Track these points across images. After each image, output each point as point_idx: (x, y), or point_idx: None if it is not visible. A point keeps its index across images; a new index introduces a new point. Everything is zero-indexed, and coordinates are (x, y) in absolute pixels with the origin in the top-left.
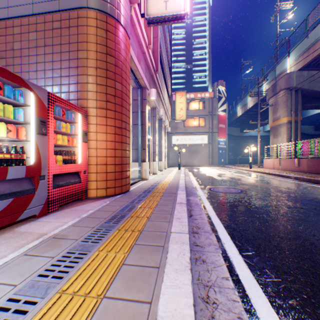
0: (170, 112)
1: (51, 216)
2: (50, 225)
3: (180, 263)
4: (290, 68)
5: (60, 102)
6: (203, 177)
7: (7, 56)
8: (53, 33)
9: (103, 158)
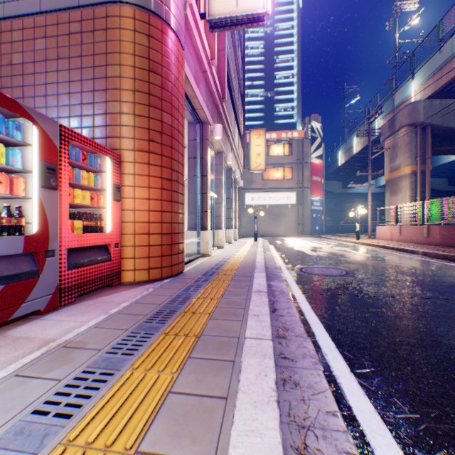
0: (242, 159)
1: (64, 311)
2: (61, 326)
3: (261, 391)
4: (415, 96)
5: (79, 140)
6: (290, 252)
7: (3, 74)
8: (70, 40)
9: (144, 225)
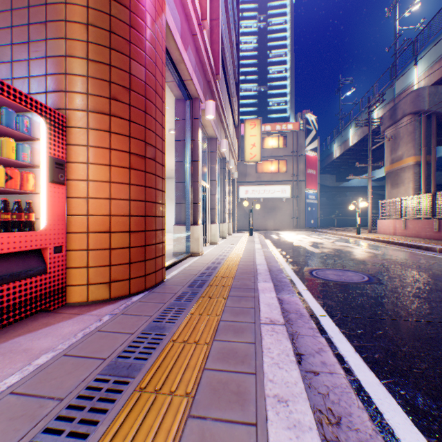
0: (236, 150)
1: None
2: None
3: None
4: (419, 83)
5: None
6: (291, 248)
7: None
8: None
9: (103, 219)
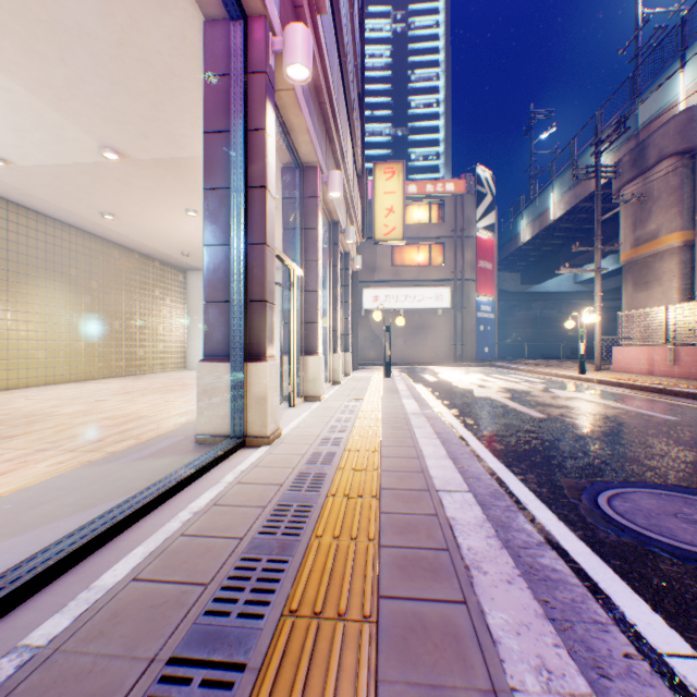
0: (359, 218)
1: None
2: None
3: None
4: (689, 99)
5: None
6: (477, 407)
7: None
8: None
9: None
